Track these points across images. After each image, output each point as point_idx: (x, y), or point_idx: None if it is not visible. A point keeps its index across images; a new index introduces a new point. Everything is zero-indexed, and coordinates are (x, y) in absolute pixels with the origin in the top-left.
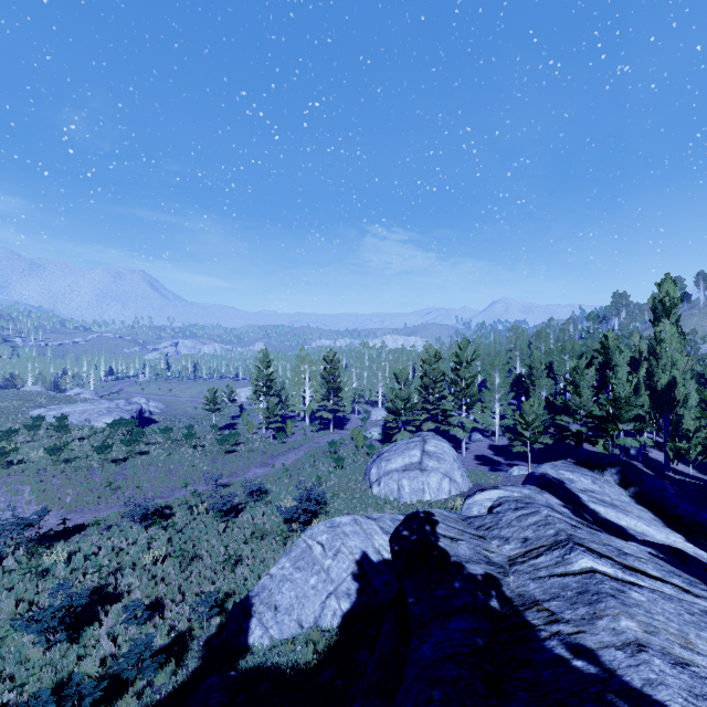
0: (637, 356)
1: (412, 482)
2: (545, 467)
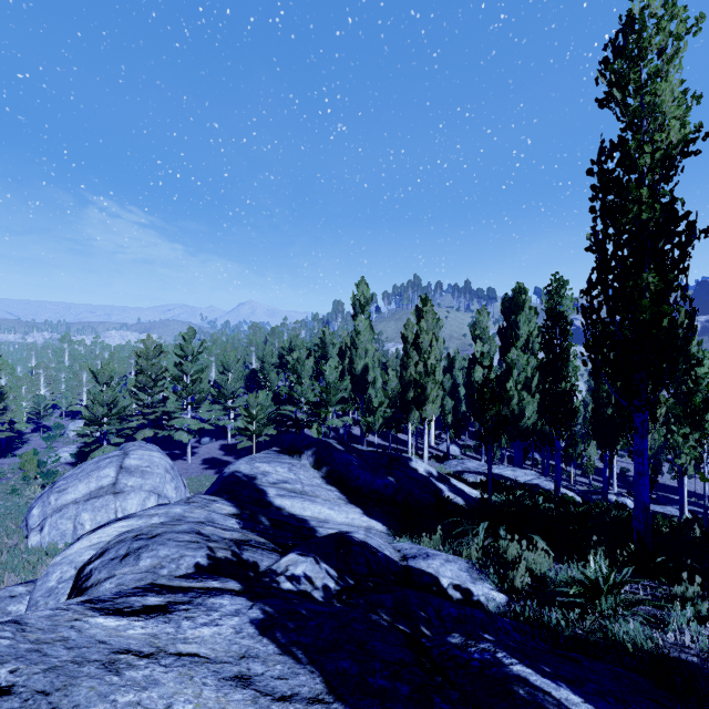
0: (344, 347)
1: (98, 513)
2: (239, 463)
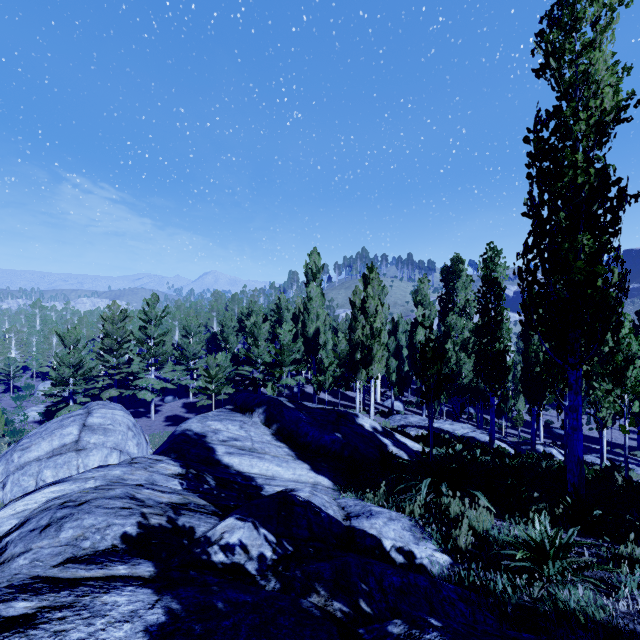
0: (298, 312)
1: (60, 470)
2: (191, 422)
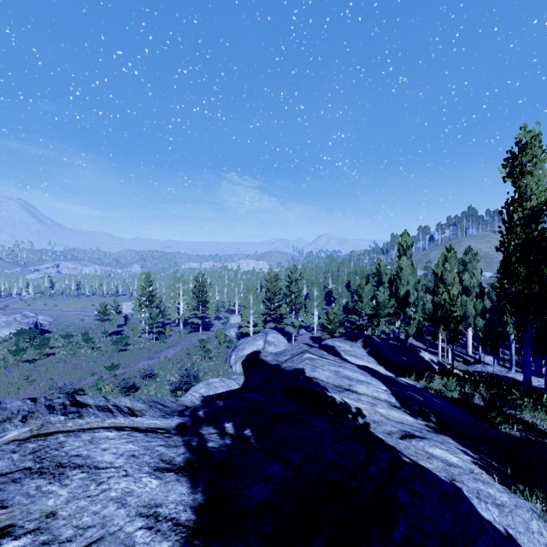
0: (392, 277)
1: None
2: (327, 341)
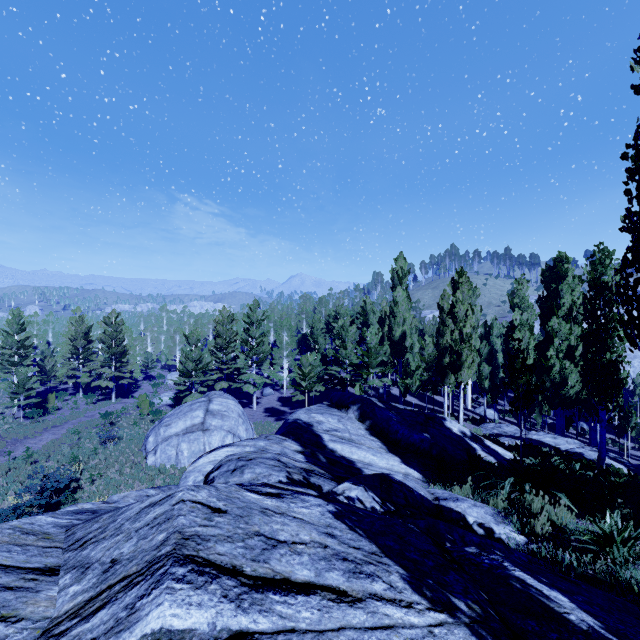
0: (384, 315)
1: (192, 444)
2: (299, 413)
